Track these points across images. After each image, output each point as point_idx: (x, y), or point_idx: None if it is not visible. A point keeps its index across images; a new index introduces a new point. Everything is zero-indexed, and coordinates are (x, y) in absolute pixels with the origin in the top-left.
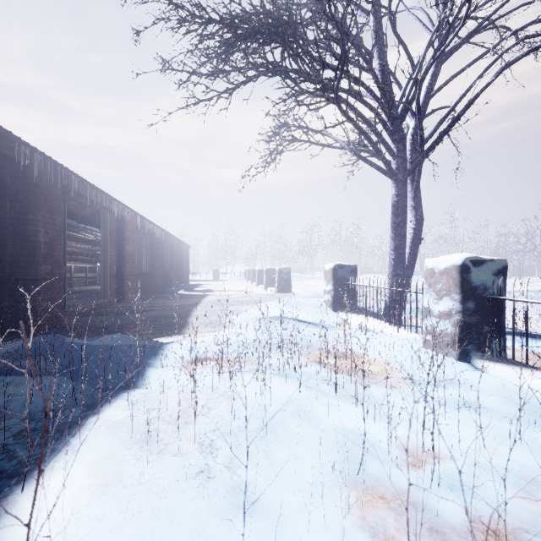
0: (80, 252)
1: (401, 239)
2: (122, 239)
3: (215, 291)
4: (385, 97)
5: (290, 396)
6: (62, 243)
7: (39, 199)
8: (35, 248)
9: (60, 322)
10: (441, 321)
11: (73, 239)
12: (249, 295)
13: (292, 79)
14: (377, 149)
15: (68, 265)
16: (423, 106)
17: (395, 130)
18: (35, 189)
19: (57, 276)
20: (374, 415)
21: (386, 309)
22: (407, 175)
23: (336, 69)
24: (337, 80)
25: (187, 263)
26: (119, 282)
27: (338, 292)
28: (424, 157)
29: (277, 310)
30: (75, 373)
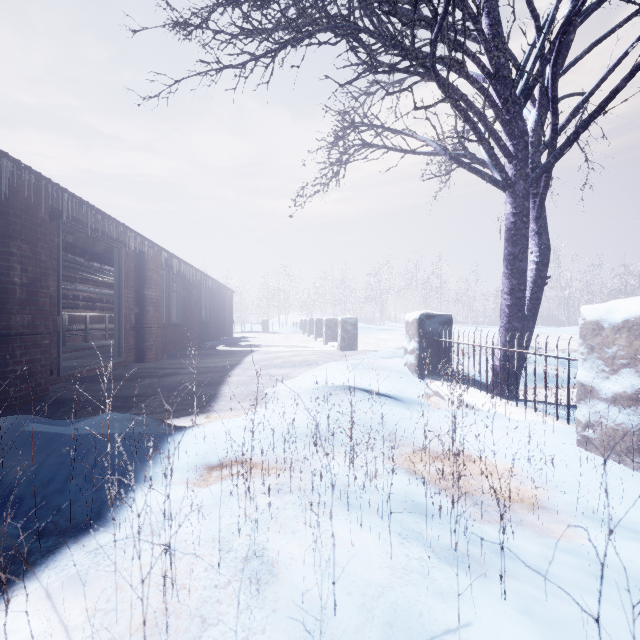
0: (99, 298)
1: (519, 277)
2: (142, 281)
3: (263, 346)
4: (497, 72)
5: (372, 579)
6: (56, 285)
7: (12, 223)
8: (6, 292)
9: (47, 392)
10: (617, 409)
11: (89, 282)
12: (304, 353)
13: (363, 44)
14: (488, 145)
15: (83, 314)
16: (548, 88)
17: (512, 120)
18: (6, 210)
19: (42, 330)
20: (547, 627)
21: (496, 377)
22: (529, 184)
23: (427, 29)
24: (438, 24)
25: (230, 311)
26: (139, 336)
27: (426, 351)
28: (557, 157)
29: (341, 377)
30: (3, 498)
